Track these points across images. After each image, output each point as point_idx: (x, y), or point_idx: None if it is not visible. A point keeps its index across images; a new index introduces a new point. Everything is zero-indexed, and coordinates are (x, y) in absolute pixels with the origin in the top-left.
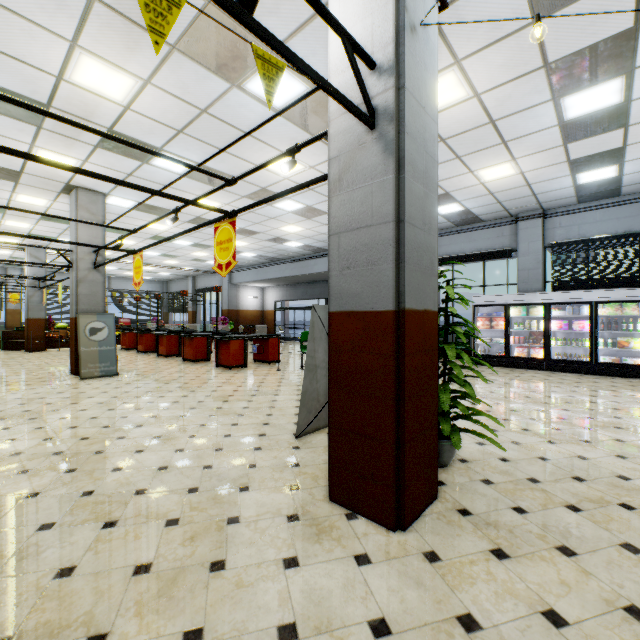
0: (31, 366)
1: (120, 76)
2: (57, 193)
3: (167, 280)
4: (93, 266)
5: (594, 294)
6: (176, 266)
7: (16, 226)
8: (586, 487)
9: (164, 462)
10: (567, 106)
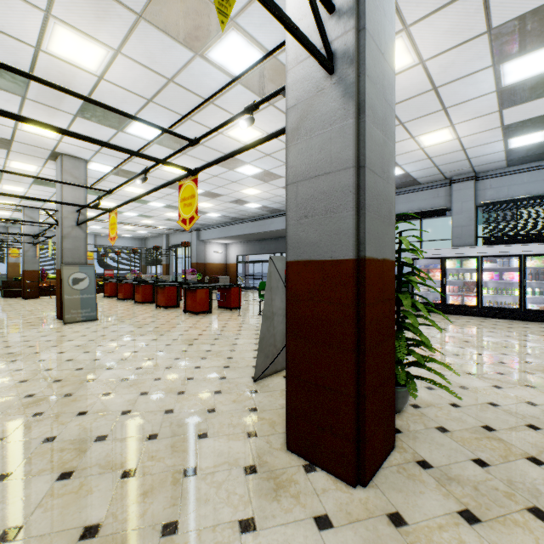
0: (24, 312)
1: (92, 46)
2: (45, 160)
3: (145, 237)
4: (76, 224)
5: (523, 248)
6: (152, 225)
7: (12, 190)
8: (543, 436)
9: (128, 406)
10: (506, 72)
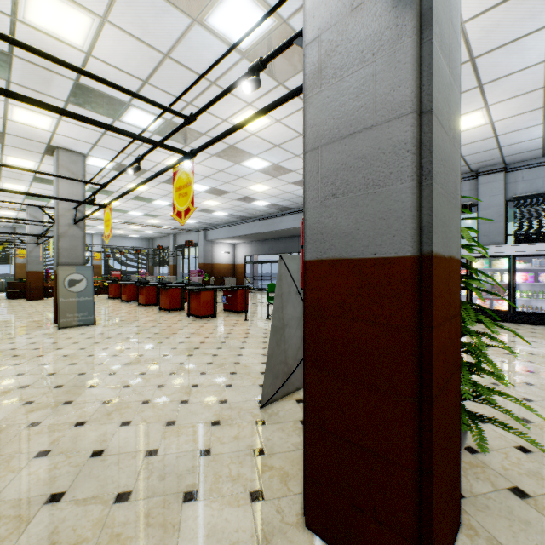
0: (22, 314)
1: (75, 13)
2: (41, 154)
3: (152, 238)
4: (73, 222)
5: None
6: (158, 225)
7: (13, 188)
8: None
9: (102, 442)
10: None
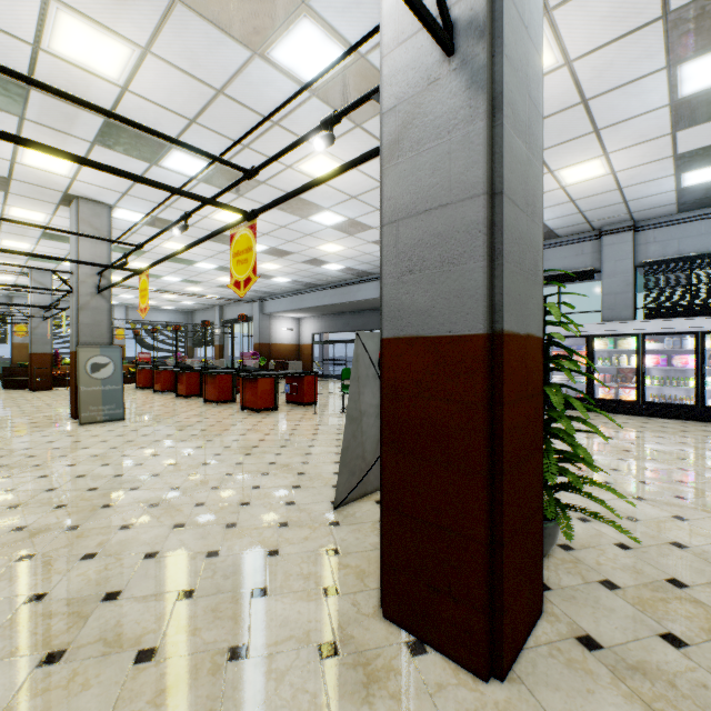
0: (28, 408)
1: (111, 43)
2: (55, 205)
3: (191, 310)
4: (97, 291)
5: (701, 322)
6: (200, 294)
7: (15, 247)
8: None
9: (155, 545)
10: (685, 77)
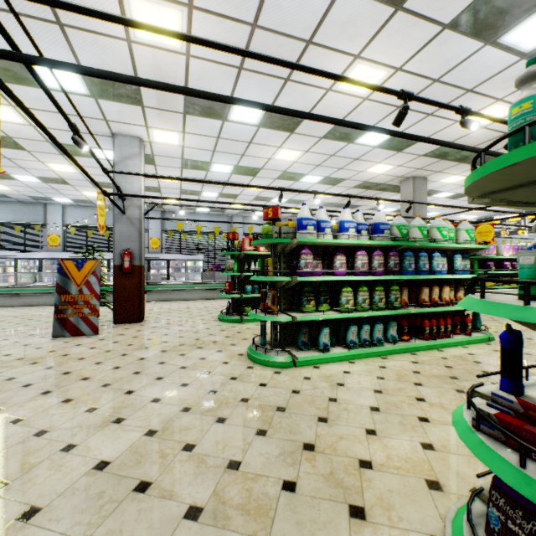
0: None
1: (150, 37)
2: None
3: None
4: None
5: None
6: None
7: None
8: None
9: (163, 336)
10: None
